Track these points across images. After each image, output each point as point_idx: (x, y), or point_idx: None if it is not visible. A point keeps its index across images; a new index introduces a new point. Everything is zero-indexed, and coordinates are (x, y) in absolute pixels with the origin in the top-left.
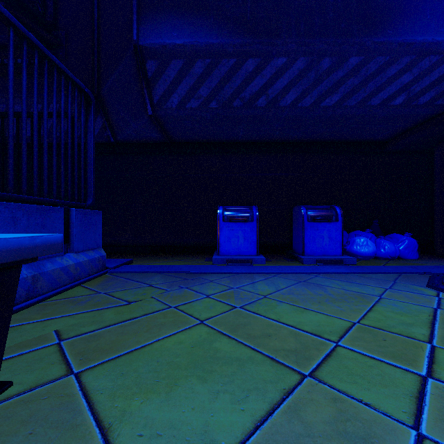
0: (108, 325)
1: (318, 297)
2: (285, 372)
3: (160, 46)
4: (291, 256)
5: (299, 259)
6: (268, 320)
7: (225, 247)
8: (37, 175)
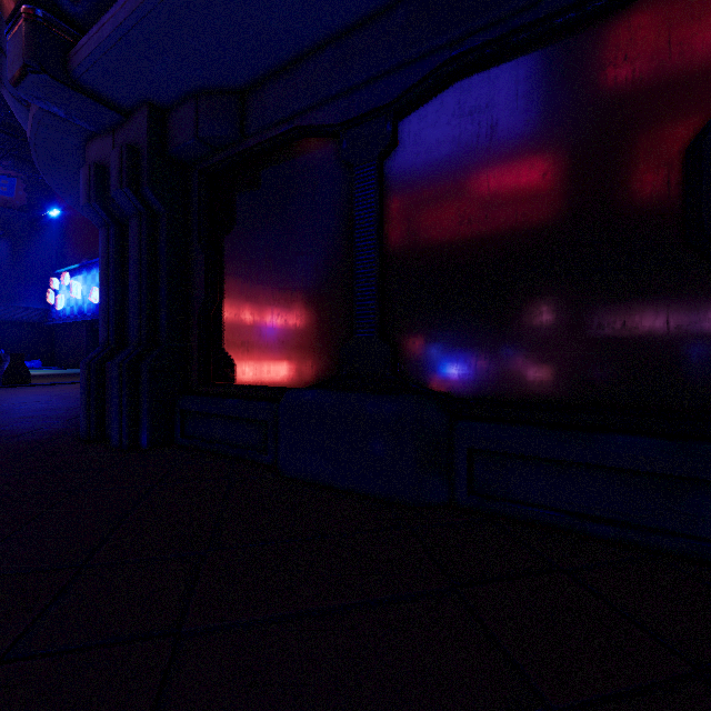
0: None
1: None
2: None
3: None
4: None
5: None
6: None
7: None
8: None
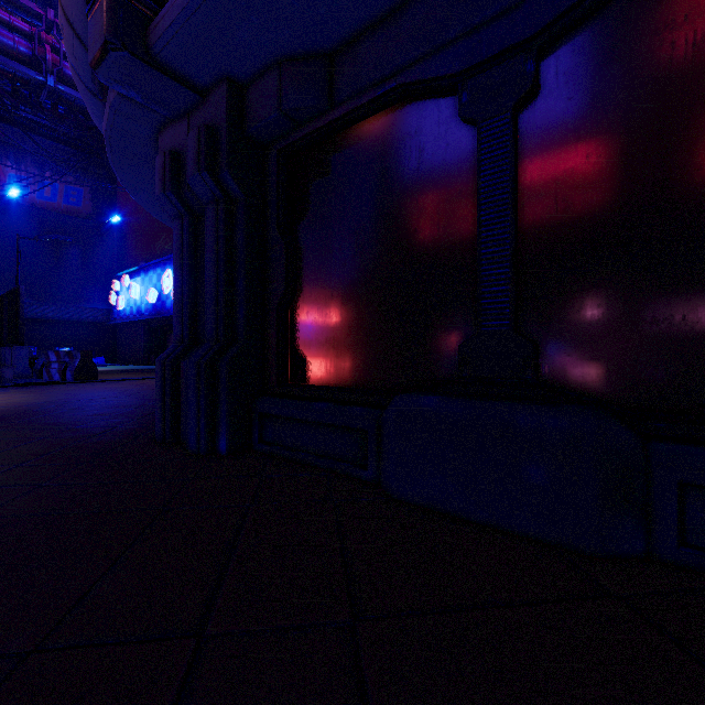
0: None
1: None
2: None
3: None
4: None
5: None
6: None
7: None
8: None
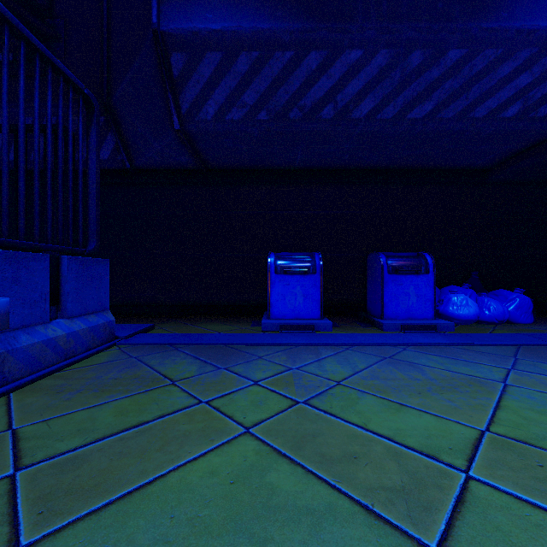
0: (101, 437)
1: (416, 383)
2: (394, 541)
3: (190, 33)
4: (365, 319)
5: (377, 324)
6: (350, 427)
7: (278, 308)
8: (7, 206)
